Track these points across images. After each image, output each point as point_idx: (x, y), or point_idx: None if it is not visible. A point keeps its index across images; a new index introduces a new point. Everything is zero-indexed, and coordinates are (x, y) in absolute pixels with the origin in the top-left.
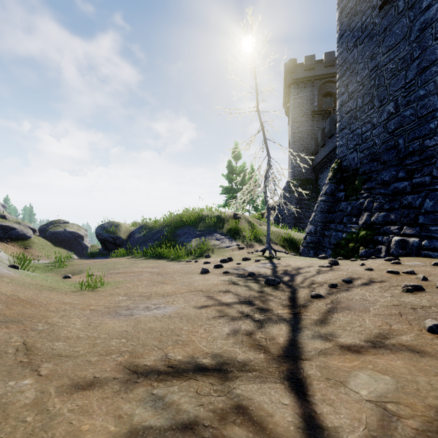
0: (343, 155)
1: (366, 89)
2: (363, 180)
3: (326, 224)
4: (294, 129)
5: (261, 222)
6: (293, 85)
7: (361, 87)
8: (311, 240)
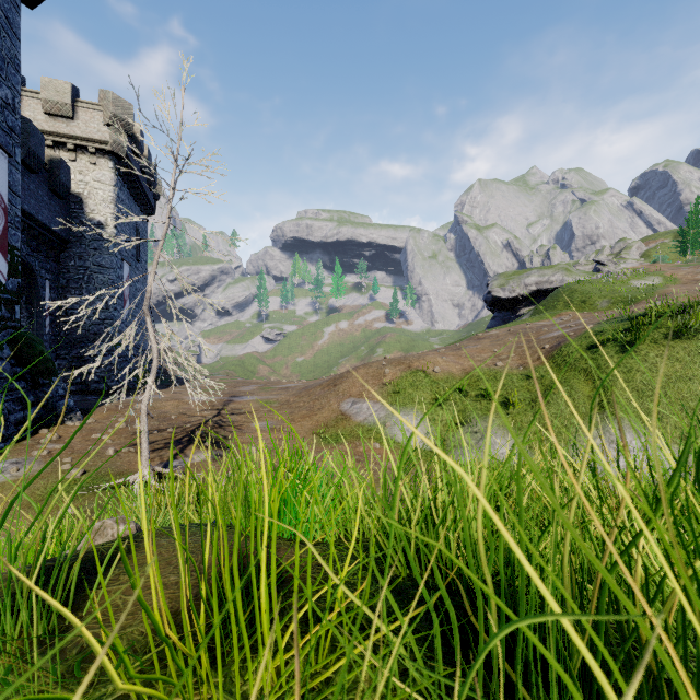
0: None
1: None
2: None
3: None
4: None
5: None
6: None
7: None
8: None
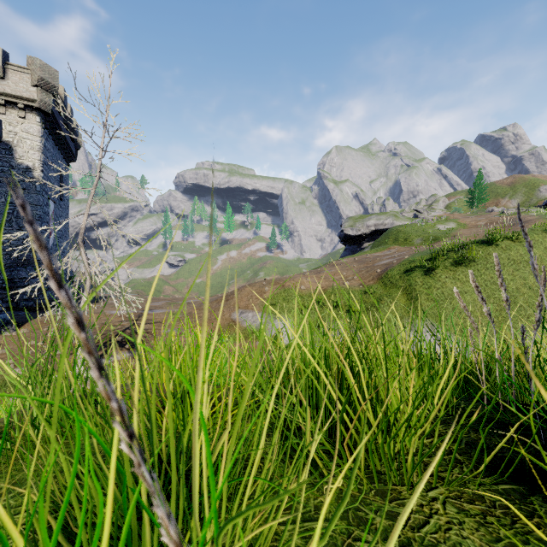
0: None
1: None
2: None
3: None
4: None
5: None
6: None
7: None
8: None
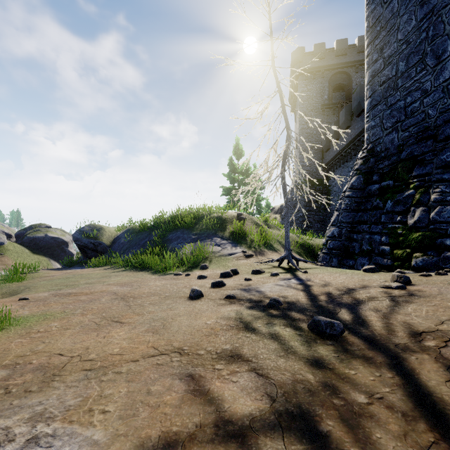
0: (375, 139)
1: (413, 47)
2: (409, 165)
3: (353, 225)
4: (302, 124)
5: (269, 224)
6: (301, 77)
7: (405, 45)
8: (334, 245)
